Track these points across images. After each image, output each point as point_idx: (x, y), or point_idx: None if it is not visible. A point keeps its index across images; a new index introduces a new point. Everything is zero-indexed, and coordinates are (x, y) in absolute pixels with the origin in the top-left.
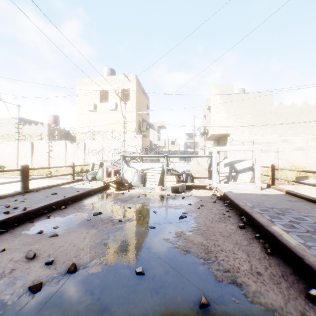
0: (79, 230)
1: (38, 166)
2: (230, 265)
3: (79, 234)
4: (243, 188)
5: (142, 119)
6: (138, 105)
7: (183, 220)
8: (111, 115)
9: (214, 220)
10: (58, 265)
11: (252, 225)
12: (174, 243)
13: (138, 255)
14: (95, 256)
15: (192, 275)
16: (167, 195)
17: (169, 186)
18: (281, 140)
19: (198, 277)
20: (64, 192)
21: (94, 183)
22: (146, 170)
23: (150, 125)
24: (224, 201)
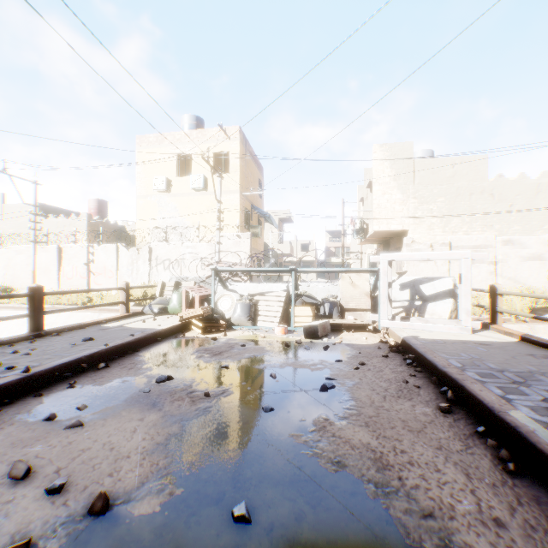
0: (125, 413)
1: (69, 288)
2: (433, 501)
3: (125, 423)
4: (437, 329)
5: (252, 206)
6: (245, 181)
7: (328, 395)
8: (197, 198)
9: (388, 395)
10: (72, 494)
11: (465, 405)
12: (311, 444)
13: (238, 471)
14: (151, 472)
15: (354, 524)
16: (295, 343)
17: (300, 325)
18: (502, 242)
19: (367, 529)
20: (108, 336)
21: (163, 320)
22: (258, 296)
23: (266, 216)
24: (404, 354)
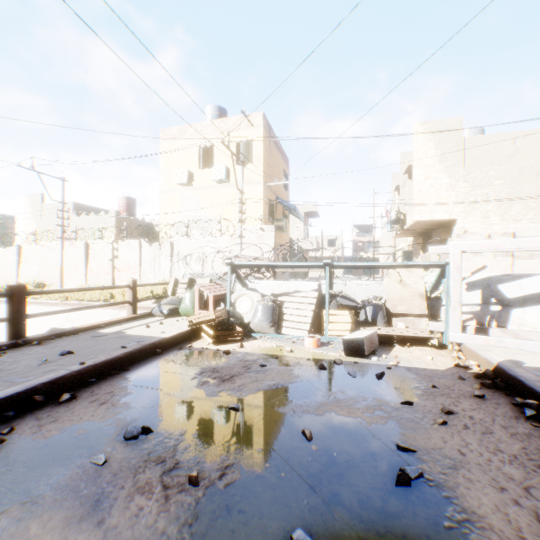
0: (36, 528)
1: (95, 283)
2: None
3: None
4: None
5: (276, 198)
6: (269, 171)
7: (415, 497)
8: (219, 191)
9: (539, 509)
10: None
11: None
12: None
13: None
14: None
15: None
16: (333, 363)
17: (335, 334)
18: None
19: None
20: (94, 347)
21: (170, 324)
22: (283, 296)
23: (291, 209)
24: (507, 392)
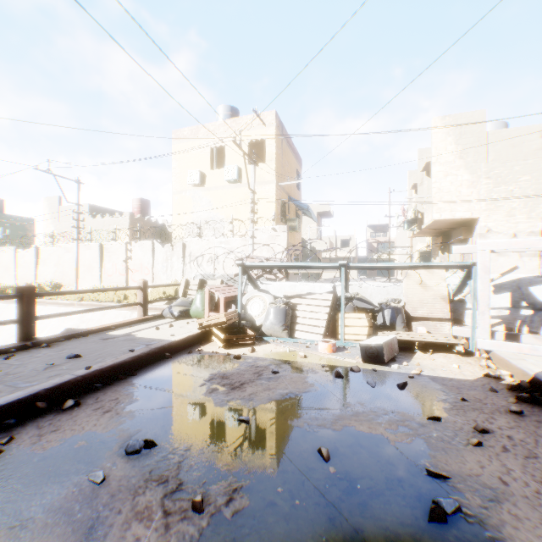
0: None
1: (109, 284)
2: None
3: None
4: None
5: (289, 198)
6: (281, 170)
7: (453, 537)
8: (231, 191)
9: None
10: None
11: None
12: None
13: None
14: None
15: None
16: (350, 370)
17: (351, 338)
18: None
19: None
20: (102, 350)
21: (180, 327)
22: (296, 298)
23: (304, 209)
24: None
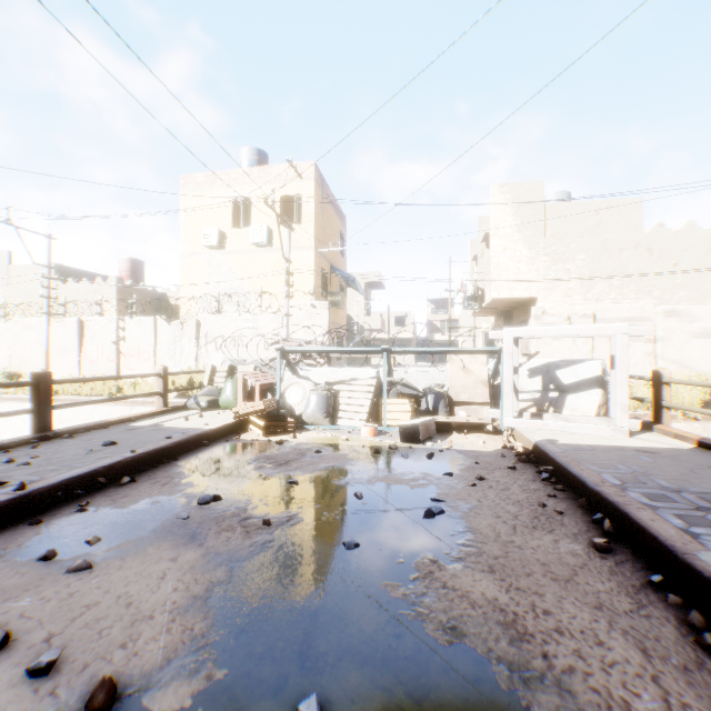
0: (152, 550)
1: (93, 373)
2: (596, 694)
3: (151, 564)
4: (581, 431)
5: (331, 266)
6: (322, 233)
7: (435, 523)
8: (259, 256)
9: (519, 525)
10: (65, 677)
11: (630, 541)
12: (413, 599)
13: (307, 642)
14: (182, 643)
15: None
16: (389, 448)
17: (394, 424)
18: (663, 314)
19: None
20: (137, 439)
21: (212, 417)
22: (339, 385)
23: (349, 280)
24: (538, 465)
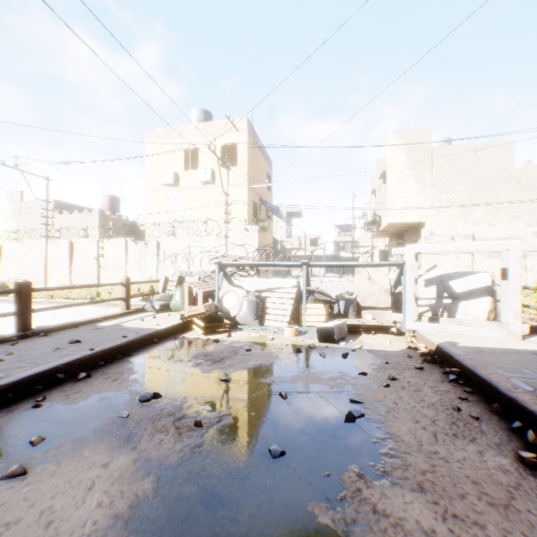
0: (88, 452)
1: (80, 282)
2: None
3: (83, 471)
4: (476, 334)
5: (260, 199)
6: (253, 173)
7: (356, 428)
8: (205, 192)
9: (438, 431)
10: None
11: None
12: (343, 527)
13: None
14: None
15: None
16: (308, 347)
17: (312, 325)
18: (532, 234)
19: None
20: (98, 337)
21: (163, 318)
22: (266, 292)
23: (274, 210)
24: (442, 365)
